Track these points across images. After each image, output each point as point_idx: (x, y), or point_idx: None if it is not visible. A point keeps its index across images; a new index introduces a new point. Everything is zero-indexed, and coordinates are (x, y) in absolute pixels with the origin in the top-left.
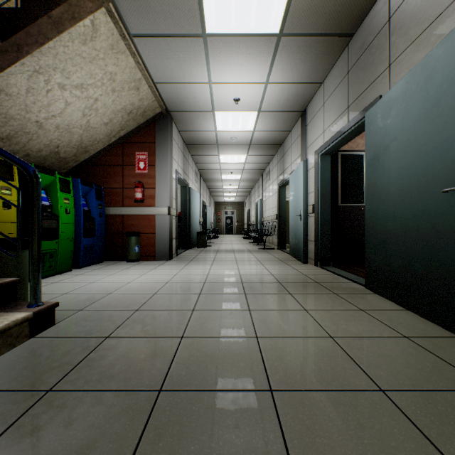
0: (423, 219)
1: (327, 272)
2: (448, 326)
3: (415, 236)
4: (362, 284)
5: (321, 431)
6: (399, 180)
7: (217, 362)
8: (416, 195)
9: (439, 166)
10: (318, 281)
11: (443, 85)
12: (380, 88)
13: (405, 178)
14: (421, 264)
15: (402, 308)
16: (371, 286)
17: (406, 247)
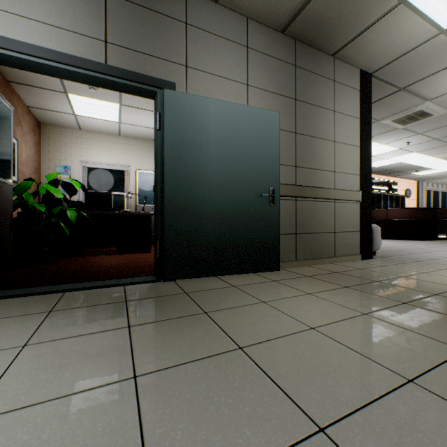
0: (241, 209)
1: (39, 296)
2: (257, 270)
3: (235, 221)
4: (142, 282)
5: (399, 294)
6: (219, 178)
7: (431, 320)
8: (235, 193)
9: (252, 179)
10: (114, 300)
11: (255, 134)
12: (175, 76)
13: (225, 178)
14: (240, 239)
15: (215, 278)
16: (178, 274)
17: (226, 229)
